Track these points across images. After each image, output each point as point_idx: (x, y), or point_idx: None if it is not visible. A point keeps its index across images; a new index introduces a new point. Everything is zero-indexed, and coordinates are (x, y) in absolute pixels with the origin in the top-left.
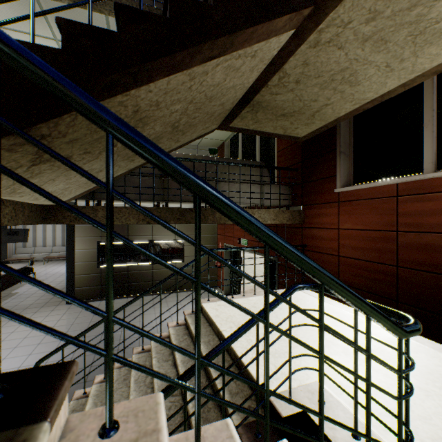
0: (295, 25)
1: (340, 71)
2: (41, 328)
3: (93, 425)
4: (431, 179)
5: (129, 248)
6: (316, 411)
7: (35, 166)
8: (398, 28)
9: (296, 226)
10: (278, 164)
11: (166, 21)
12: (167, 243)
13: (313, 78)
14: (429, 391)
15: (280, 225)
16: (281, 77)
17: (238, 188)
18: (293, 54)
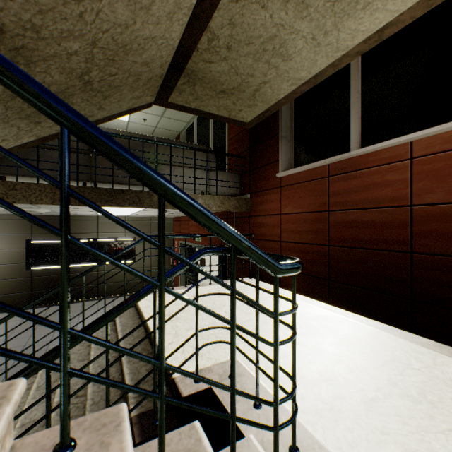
0: None
1: (270, 39)
2: None
3: None
4: (355, 158)
5: None
6: (153, 359)
7: None
8: None
9: (245, 216)
10: (229, 152)
11: None
12: (115, 241)
13: (244, 45)
14: (342, 355)
15: (231, 216)
16: (210, 39)
17: (182, 173)
18: (216, 7)
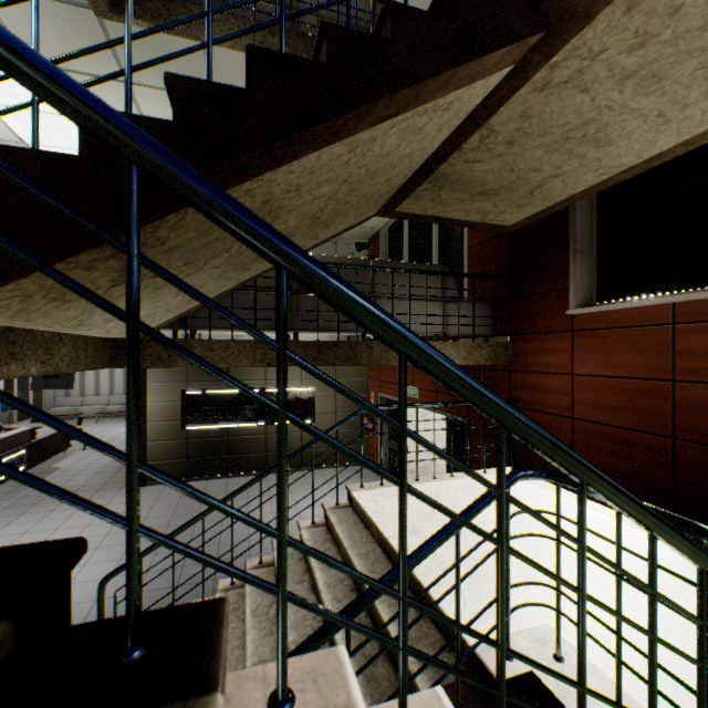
0: (515, 60)
1: (581, 125)
2: (192, 554)
3: (257, 694)
4: None
5: (230, 401)
6: (574, 681)
7: (116, 286)
8: (682, 58)
9: (500, 369)
10: (470, 267)
11: (322, 68)
12: (289, 392)
13: (535, 136)
14: None
15: (473, 366)
16: (484, 137)
17: (407, 309)
18: (506, 101)
